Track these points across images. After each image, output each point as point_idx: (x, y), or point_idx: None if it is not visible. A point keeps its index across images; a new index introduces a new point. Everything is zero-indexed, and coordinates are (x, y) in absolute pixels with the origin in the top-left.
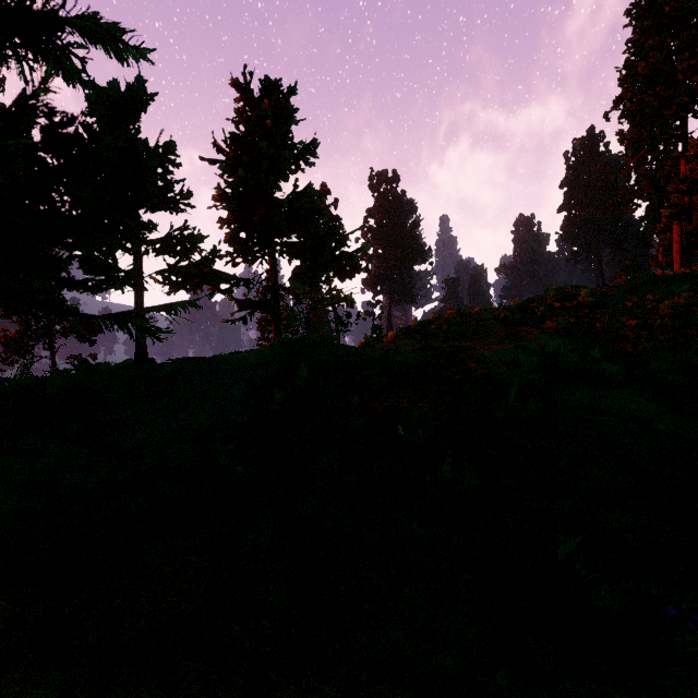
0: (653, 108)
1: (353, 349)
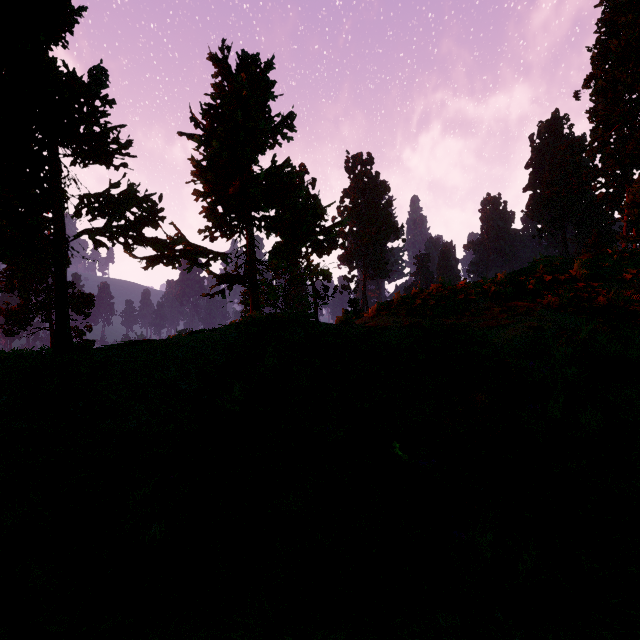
0: (626, 85)
1: (331, 327)
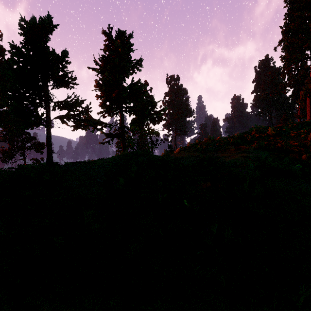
0: (298, 44)
1: (159, 157)
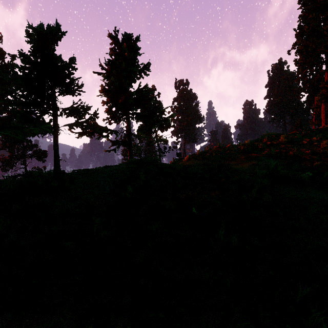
0: (312, 48)
1: (168, 165)
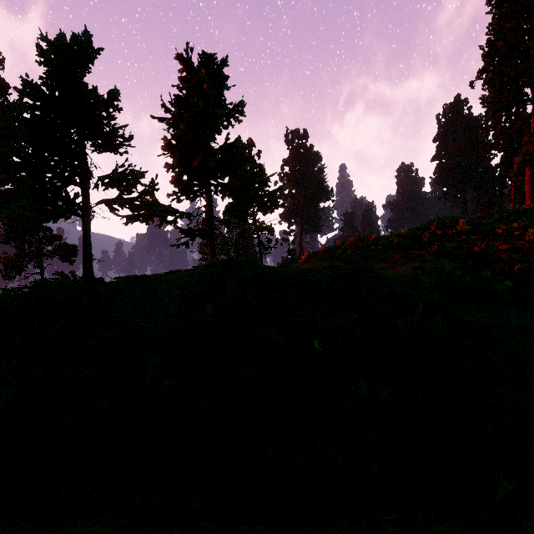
0: (510, 77)
1: (273, 269)
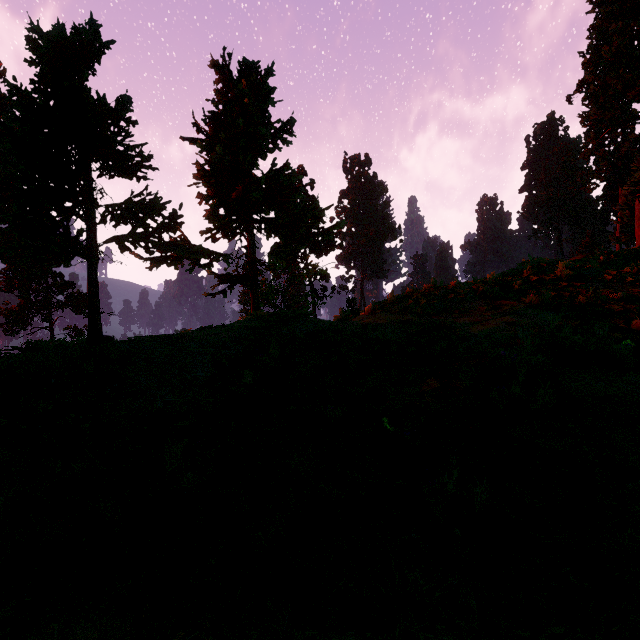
0: (616, 90)
1: (330, 324)
